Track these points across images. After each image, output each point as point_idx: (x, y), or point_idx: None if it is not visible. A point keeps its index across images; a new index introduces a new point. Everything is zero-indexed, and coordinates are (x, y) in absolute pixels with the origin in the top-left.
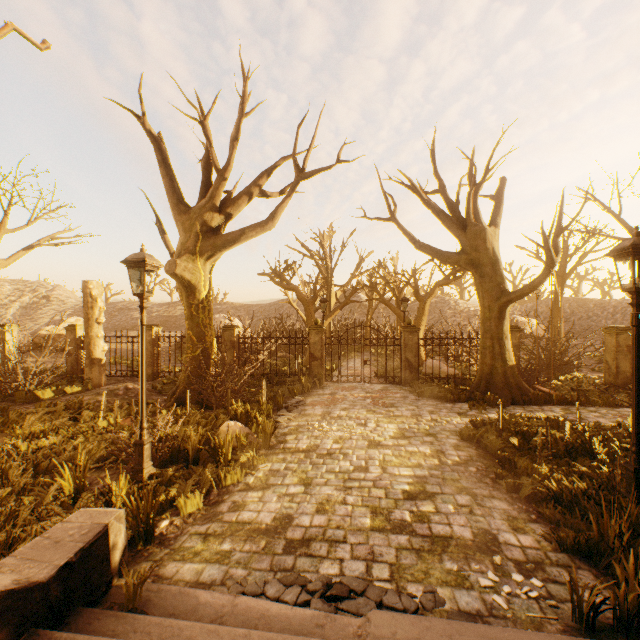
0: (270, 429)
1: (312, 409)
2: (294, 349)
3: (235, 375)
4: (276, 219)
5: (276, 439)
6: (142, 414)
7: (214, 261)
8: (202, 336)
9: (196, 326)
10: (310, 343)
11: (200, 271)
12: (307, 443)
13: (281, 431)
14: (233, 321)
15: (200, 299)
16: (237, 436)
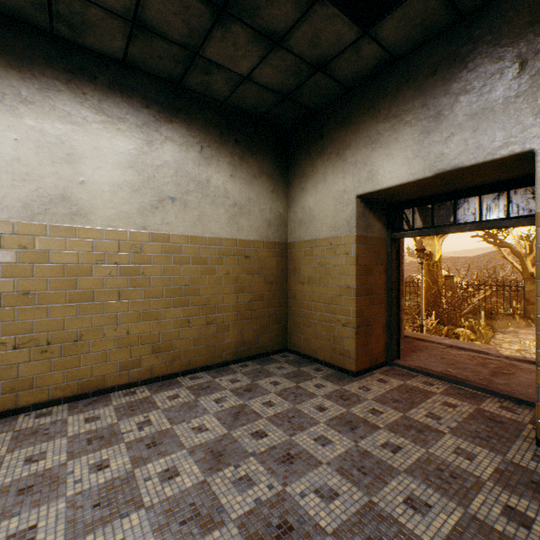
0: (489, 335)
1: (524, 336)
2: (508, 297)
3: (460, 306)
4: (491, 207)
5: (493, 343)
6: (422, 313)
7: (444, 237)
8: (435, 282)
9: (431, 276)
10: (524, 291)
11: (435, 244)
12: (517, 348)
13: (496, 341)
14: (443, 272)
15: (434, 260)
16: (467, 334)
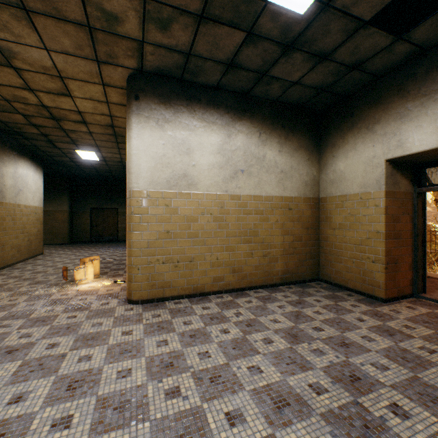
0: None
1: None
2: None
3: None
4: None
5: None
6: None
7: None
8: None
9: None
10: None
11: None
12: None
13: None
14: None
15: None
16: None
